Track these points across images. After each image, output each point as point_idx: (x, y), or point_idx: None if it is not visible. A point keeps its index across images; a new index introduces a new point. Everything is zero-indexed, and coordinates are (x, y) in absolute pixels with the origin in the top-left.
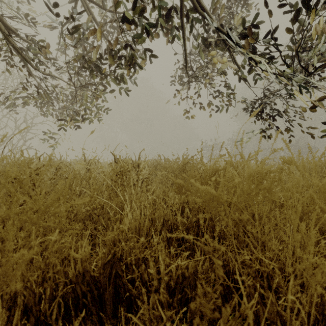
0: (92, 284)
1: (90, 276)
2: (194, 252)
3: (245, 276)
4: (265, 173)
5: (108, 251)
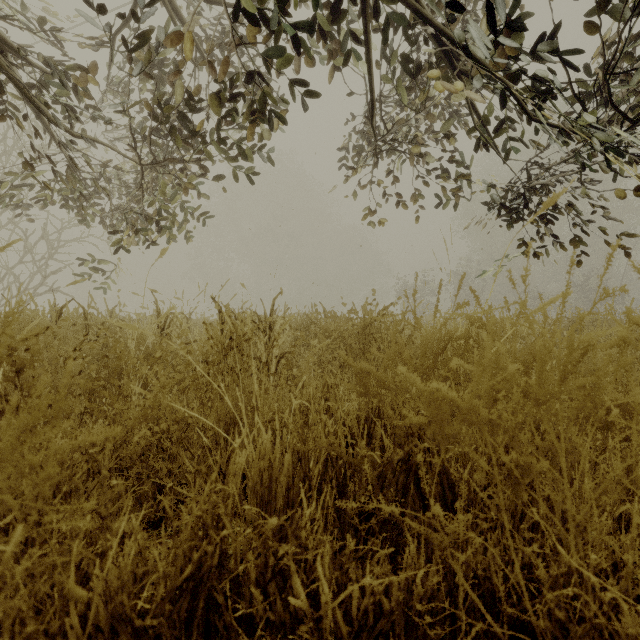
0: None
1: (135, 632)
2: (399, 529)
3: (546, 623)
4: (584, 349)
5: (187, 552)
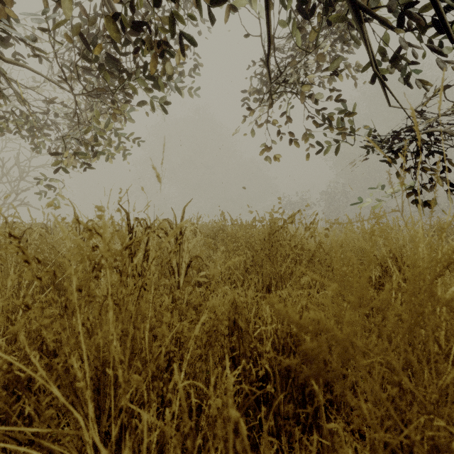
0: None
1: None
2: None
3: None
4: None
5: None
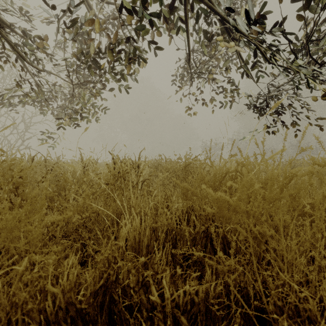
0: (79, 320)
1: (77, 310)
2: (202, 265)
3: (272, 307)
4: (291, 177)
5: (100, 274)
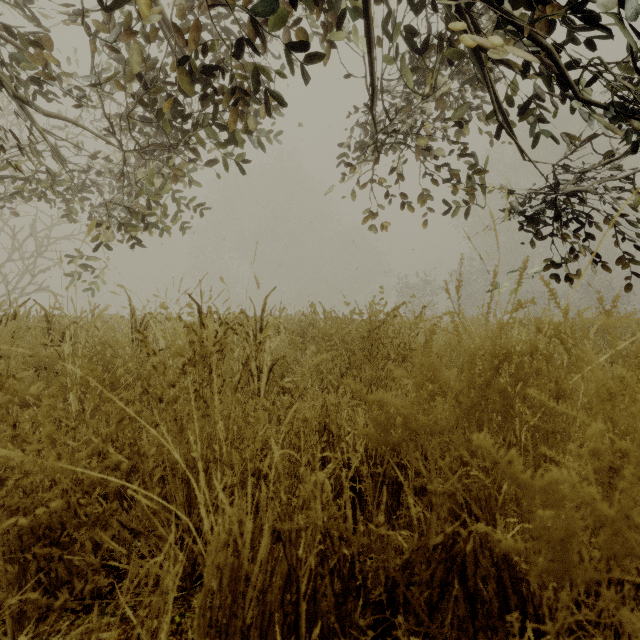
0: None
1: None
2: None
3: None
4: None
5: None
